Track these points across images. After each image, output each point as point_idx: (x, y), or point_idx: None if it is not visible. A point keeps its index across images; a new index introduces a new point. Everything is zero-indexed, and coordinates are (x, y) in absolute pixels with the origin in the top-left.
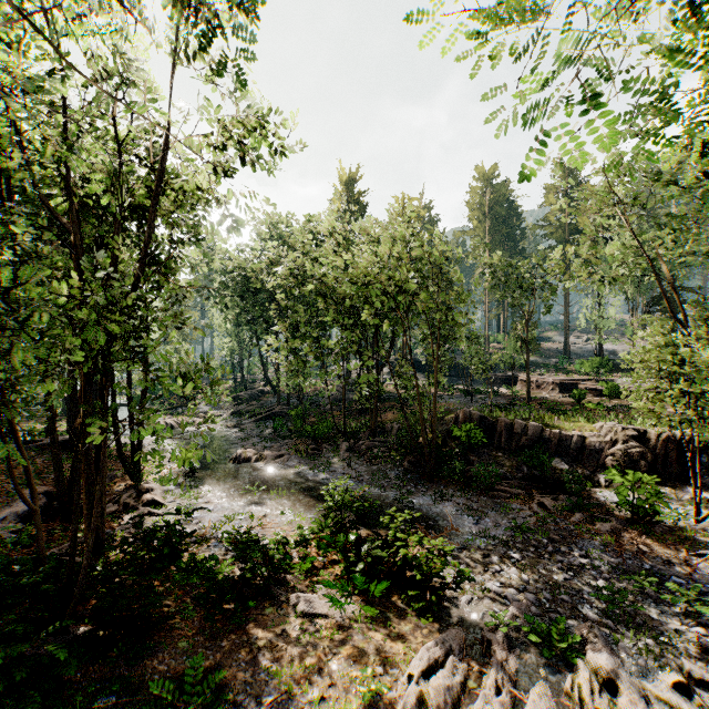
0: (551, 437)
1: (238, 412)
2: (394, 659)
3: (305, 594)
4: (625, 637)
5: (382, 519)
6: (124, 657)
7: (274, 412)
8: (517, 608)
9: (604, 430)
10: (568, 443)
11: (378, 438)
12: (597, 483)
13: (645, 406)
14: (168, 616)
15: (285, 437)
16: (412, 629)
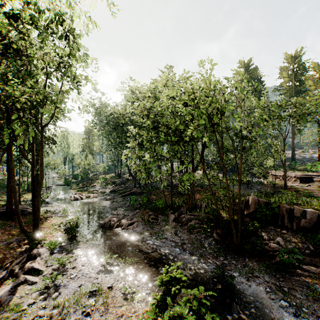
0: None
1: (114, 190)
2: None
3: None
4: None
5: None
6: None
7: (132, 192)
8: None
9: None
10: None
11: (193, 213)
12: None
13: None
14: None
15: (136, 208)
16: None
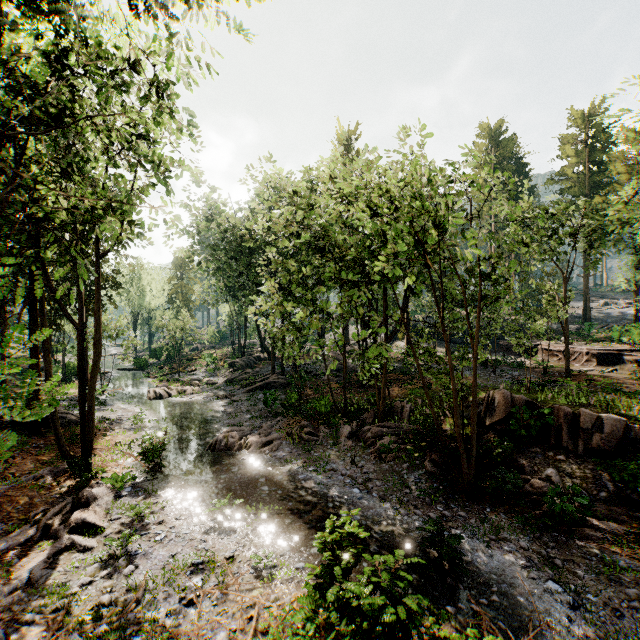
0: (639, 436)
1: (232, 380)
2: None
3: None
4: None
5: None
6: None
7: (267, 382)
8: None
9: None
10: None
11: (387, 422)
12: None
13: None
14: None
15: (276, 414)
16: None
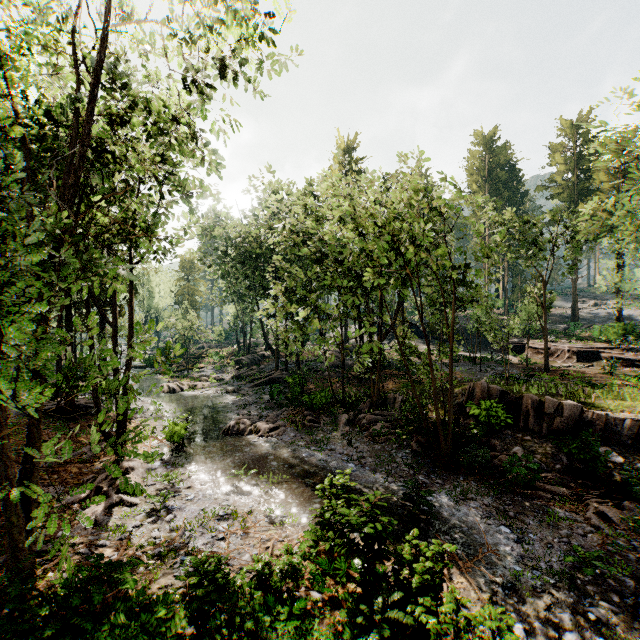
0: (594, 419)
1: (239, 376)
2: None
3: None
4: None
5: (400, 549)
6: None
7: (272, 378)
8: None
9: None
10: (618, 428)
11: (380, 411)
12: None
13: None
14: None
15: (281, 405)
16: None
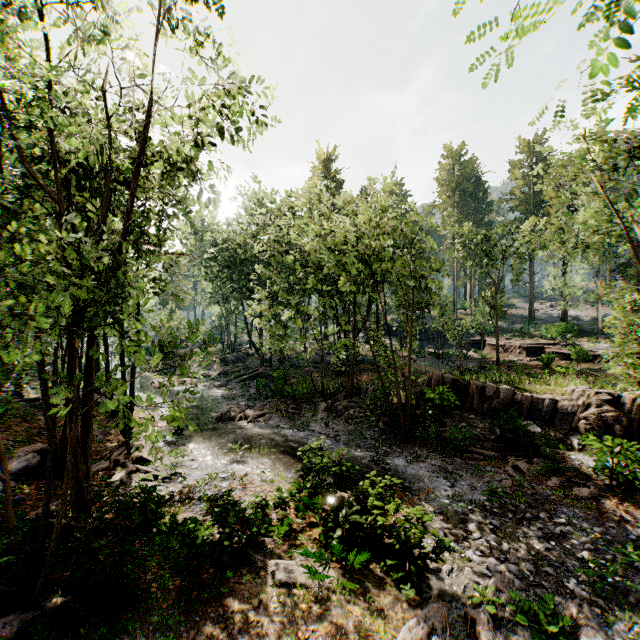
0: (522, 400)
1: (225, 373)
2: (375, 639)
3: (283, 561)
4: (618, 618)
5: (360, 483)
6: (95, 633)
7: (257, 373)
8: (500, 581)
9: (576, 394)
10: (540, 406)
11: (354, 398)
12: (570, 446)
13: (625, 372)
14: (143, 586)
15: (267, 396)
16: (392, 602)
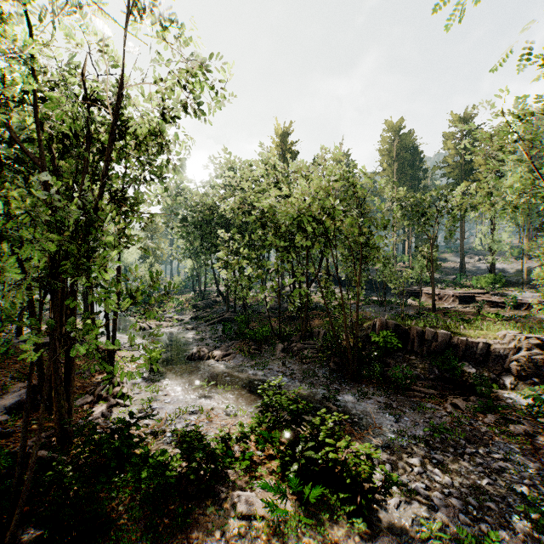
0: (458, 343)
1: (196, 317)
2: None
3: (244, 492)
4: None
5: (314, 420)
6: None
7: (223, 318)
8: (446, 515)
9: (507, 338)
10: (474, 349)
11: (307, 341)
12: (502, 385)
13: None
14: (114, 519)
15: (232, 338)
16: (345, 534)
